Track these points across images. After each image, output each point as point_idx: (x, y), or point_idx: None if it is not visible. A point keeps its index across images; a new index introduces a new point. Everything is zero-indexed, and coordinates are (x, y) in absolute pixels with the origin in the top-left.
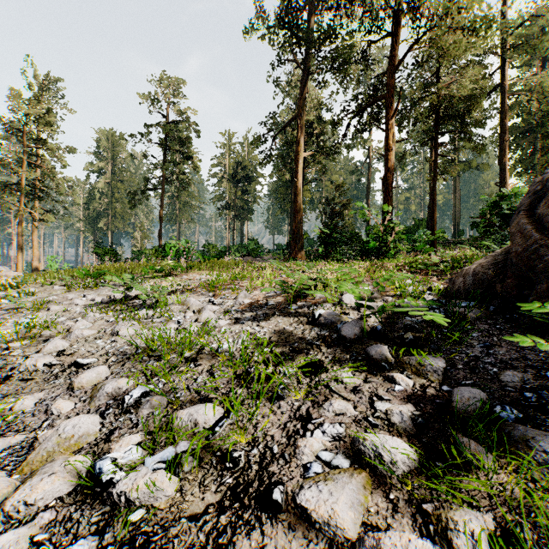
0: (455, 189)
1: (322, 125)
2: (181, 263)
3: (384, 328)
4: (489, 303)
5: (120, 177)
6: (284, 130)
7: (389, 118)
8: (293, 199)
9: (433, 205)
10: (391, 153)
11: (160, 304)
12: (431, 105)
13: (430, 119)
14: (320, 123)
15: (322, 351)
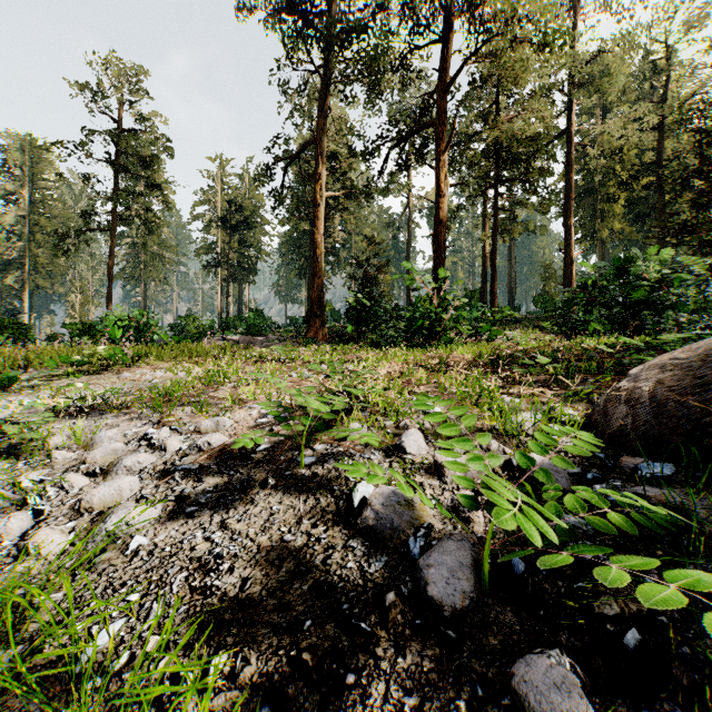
0: (511, 254)
1: (351, 159)
2: (128, 349)
3: (528, 564)
4: (702, 468)
5: (45, 210)
6: (299, 159)
7: (441, 153)
8: (312, 256)
9: (493, 273)
10: (444, 199)
11: (29, 452)
12: (492, 142)
13: (488, 162)
14: (348, 155)
15: (381, 668)
